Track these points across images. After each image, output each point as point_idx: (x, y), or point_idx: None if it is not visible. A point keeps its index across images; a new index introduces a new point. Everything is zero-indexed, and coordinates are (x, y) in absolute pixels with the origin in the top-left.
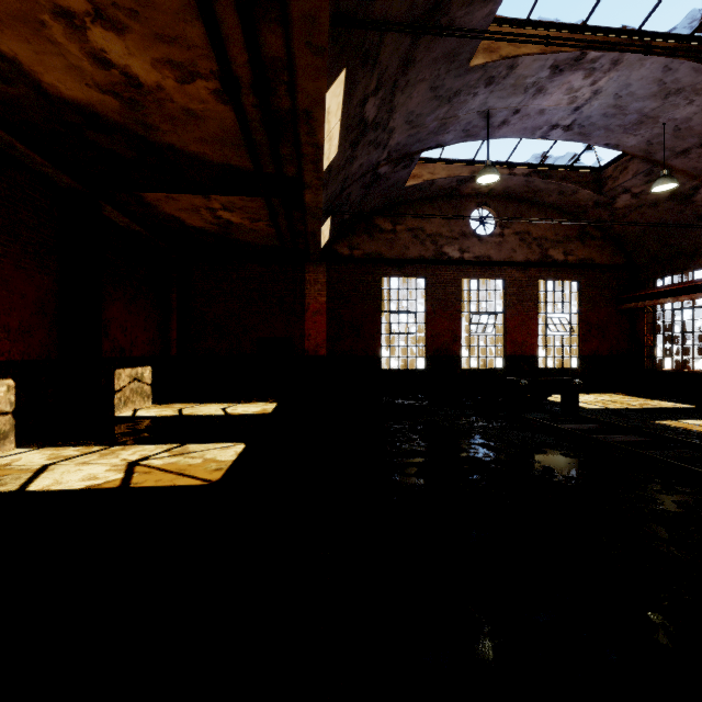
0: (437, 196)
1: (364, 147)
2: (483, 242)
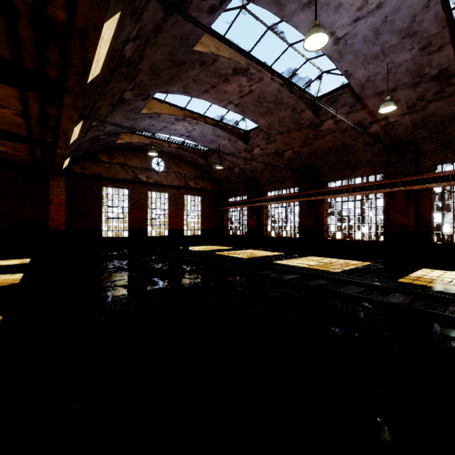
0: (134, 148)
1: (91, 132)
2: (158, 175)
